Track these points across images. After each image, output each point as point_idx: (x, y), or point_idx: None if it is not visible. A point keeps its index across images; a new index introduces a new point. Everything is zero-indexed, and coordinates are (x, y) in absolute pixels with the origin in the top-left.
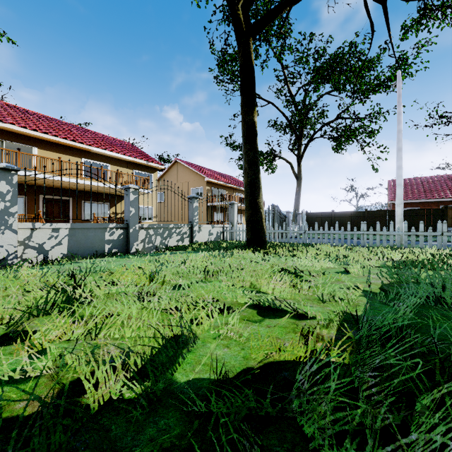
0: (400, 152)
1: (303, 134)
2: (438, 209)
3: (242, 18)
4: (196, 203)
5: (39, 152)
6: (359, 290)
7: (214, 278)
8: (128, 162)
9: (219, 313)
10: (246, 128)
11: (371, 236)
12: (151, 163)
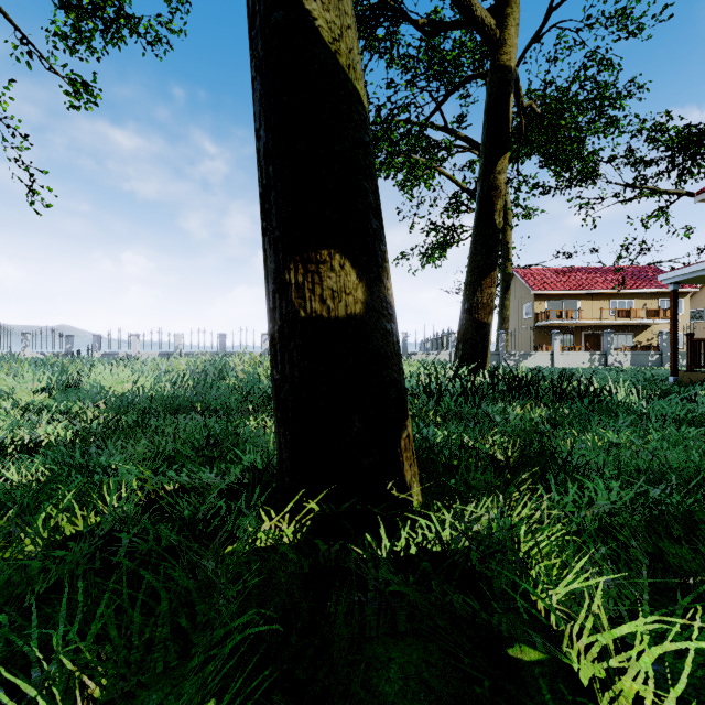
0: None
1: None
2: None
3: None
4: None
5: (581, 302)
6: None
7: None
8: (652, 293)
9: None
10: None
11: None
12: (680, 289)
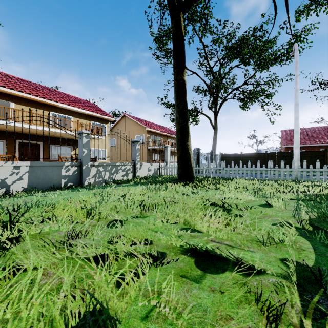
0: (297, 106)
1: (218, 96)
2: (320, 151)
3: None
4: (138, 145)
5: (16, 106)
6: (293, 228)
7: (149, 212)
8: (87, 115)
9: (152, 264)
10: (178, 85)
11: (277, 172)
12: (104, 116)
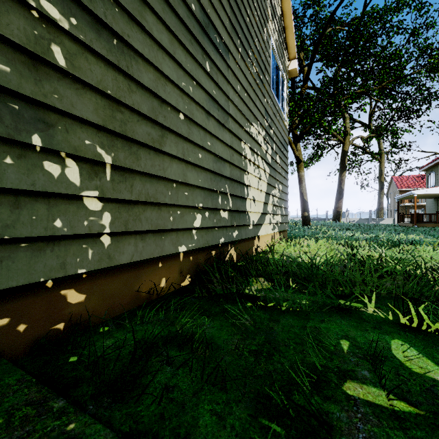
0: None
1: None
2: None
3: None
4: None
5: None
6: None
7: None
8: None
9: None
10: None
11: None
12: None
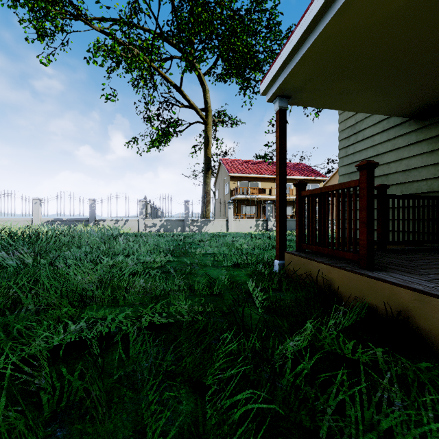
0: None
1: None
2: None
3: None
4: None
5: (261, 184)
6: None
7: None
8: (303, 179)
9: None
10: None
11: None
12: (318, 177)
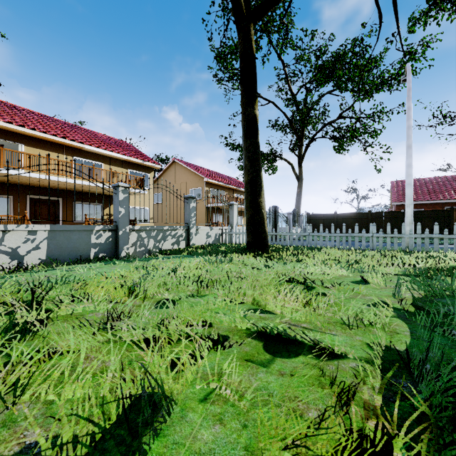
0: (409, 149)
1: (304, 134)
2: (444, 210)
3: (242, 0)
4: (193, 203)
5: (27, 149)
6: (390, 308)
7: (209, 291)
8: (123, 161)
9: (212, 348)
10: (247, 122)
11: (381, 239)
12: (147, 162)
